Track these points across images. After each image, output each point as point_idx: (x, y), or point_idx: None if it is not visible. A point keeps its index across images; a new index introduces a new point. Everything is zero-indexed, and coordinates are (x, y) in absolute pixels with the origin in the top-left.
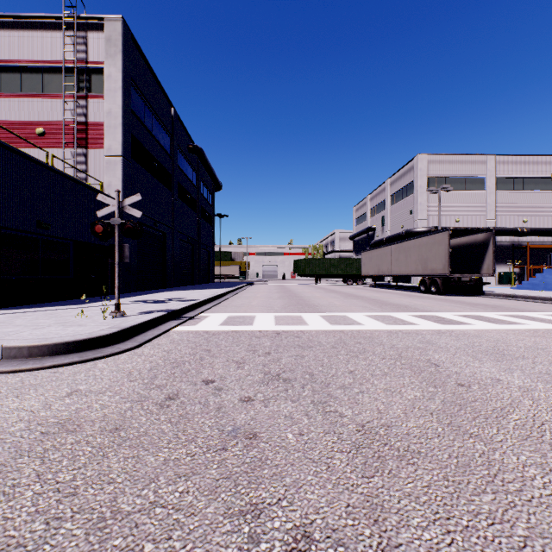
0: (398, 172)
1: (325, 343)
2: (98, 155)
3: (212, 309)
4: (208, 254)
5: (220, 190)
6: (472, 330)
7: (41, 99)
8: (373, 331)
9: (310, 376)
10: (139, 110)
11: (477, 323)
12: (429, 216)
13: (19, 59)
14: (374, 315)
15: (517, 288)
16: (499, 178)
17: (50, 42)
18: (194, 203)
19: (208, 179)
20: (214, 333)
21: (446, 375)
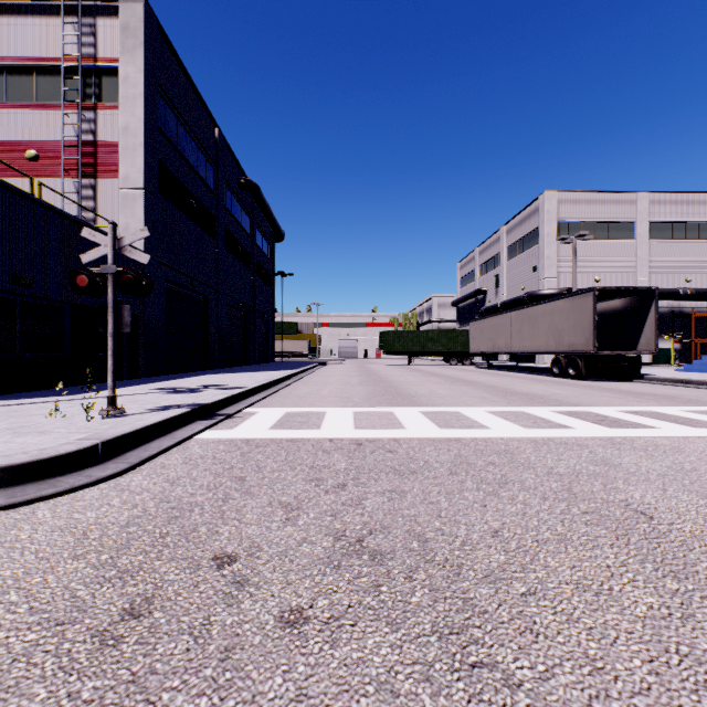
0: (518, 215)
1: (437, 464)
2: (111, 187)
3: (264, 401)
4: (266, 324)
5: (282, 240)
6: (662, 439)
7: (33, 111)
8: (509, 440)
9: (421, 544)
10: (169, 128)
11: (662, 426)
12: (560, 273)
13: (3, 55)
14: (500, 411)
15: (684, 370)
16: (654, 222)
17: (45, 32)
18: (247, 257)
19: (266, 226)
20: (258, 443)
21: (679, 543)
